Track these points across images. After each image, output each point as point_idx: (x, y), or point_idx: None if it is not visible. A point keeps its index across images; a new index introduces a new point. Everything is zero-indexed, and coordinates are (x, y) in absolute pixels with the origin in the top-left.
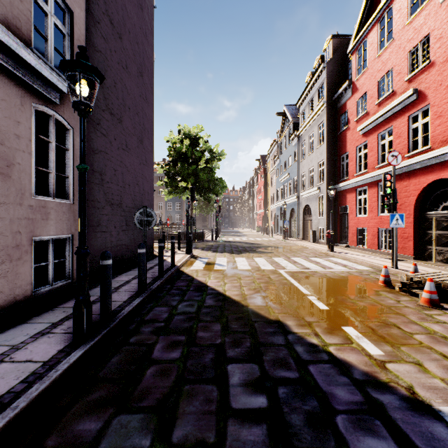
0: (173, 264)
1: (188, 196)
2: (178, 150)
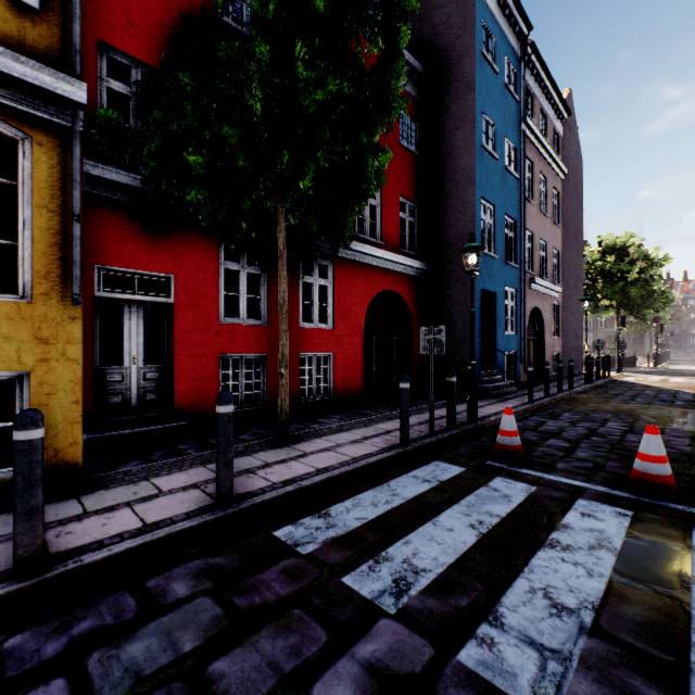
0: (609, 374)
1: (610, 313)
2: (598, 267)
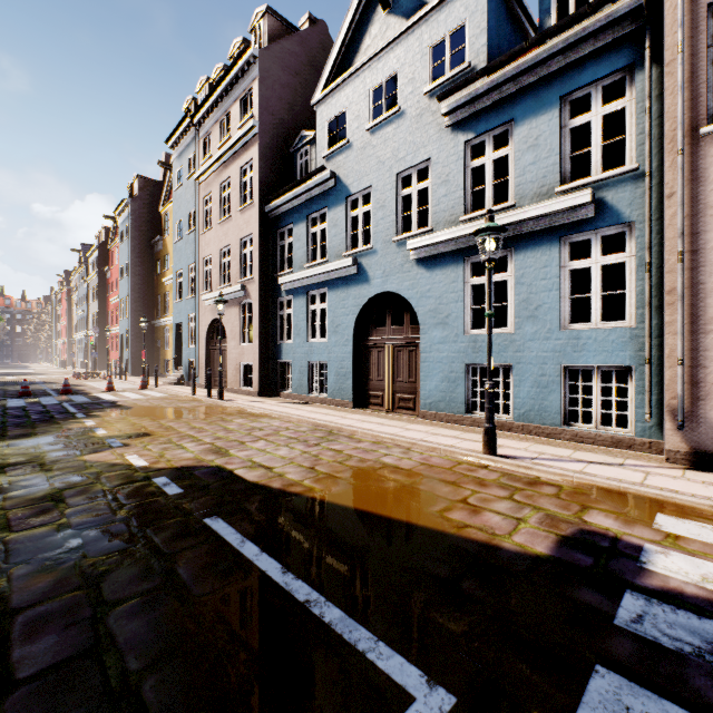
0: None
1: None
2: None
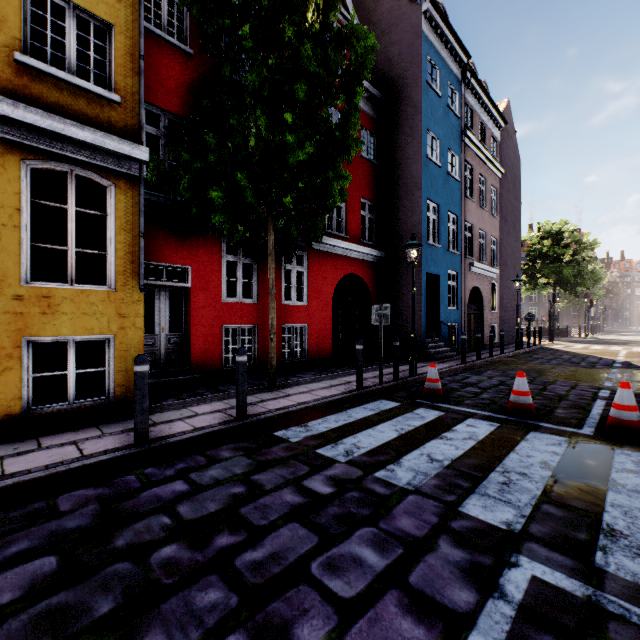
0: (540, 342)
1: (549, 290)
2: (537, 250)
